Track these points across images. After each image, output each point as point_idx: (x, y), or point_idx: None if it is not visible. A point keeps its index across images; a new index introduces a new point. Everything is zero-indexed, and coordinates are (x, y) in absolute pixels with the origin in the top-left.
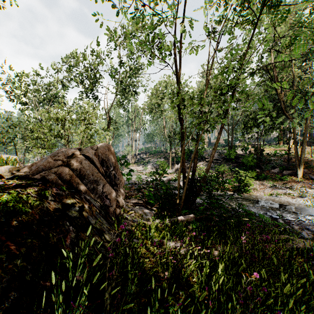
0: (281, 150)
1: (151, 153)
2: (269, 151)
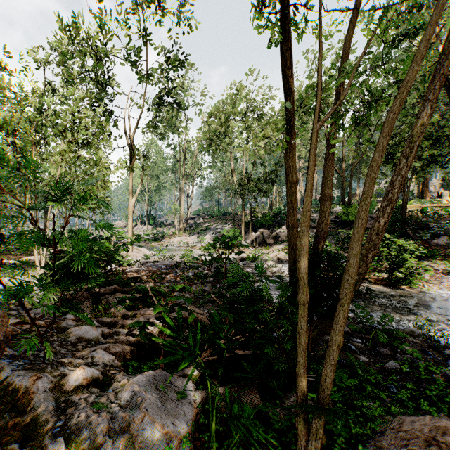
0: (434, 208)
1: (212, 216)
2: (412, 209)
